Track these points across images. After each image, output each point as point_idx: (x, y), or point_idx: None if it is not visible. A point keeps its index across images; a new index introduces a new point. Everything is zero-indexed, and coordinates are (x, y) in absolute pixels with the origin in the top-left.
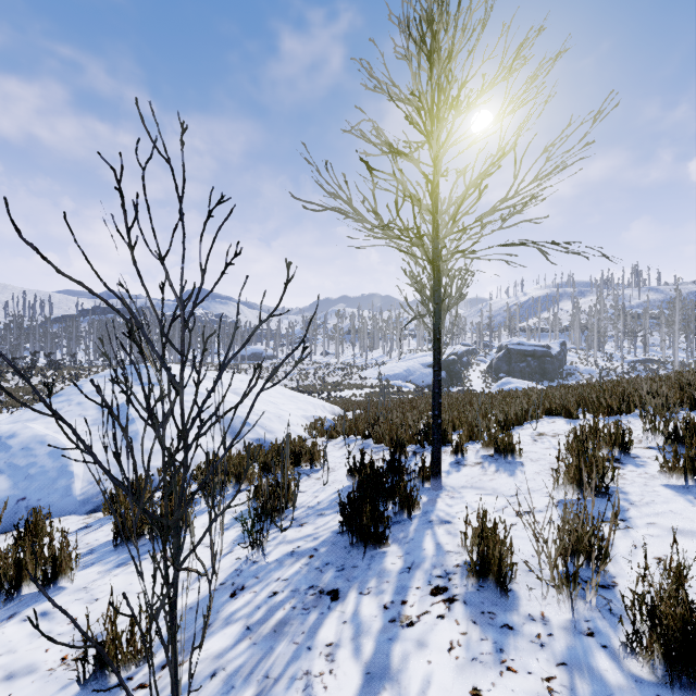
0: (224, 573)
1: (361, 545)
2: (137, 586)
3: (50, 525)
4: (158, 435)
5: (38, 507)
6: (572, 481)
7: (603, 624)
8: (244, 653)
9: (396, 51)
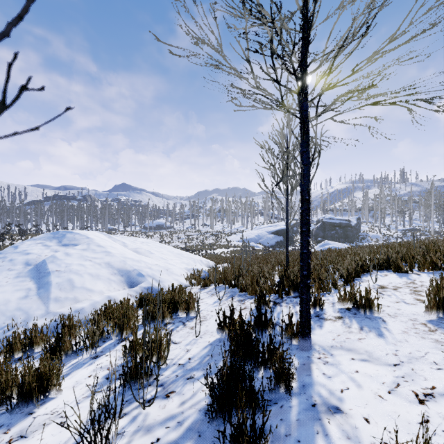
0: None
1: None
2: None
3: None
4: None
5: None
6: None
7: None
8: None
9: None
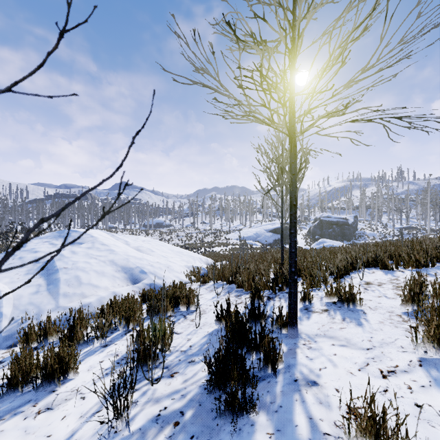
0: None
1: (228, 413)
2: None
3: None
4: None
5: None
6: (432, 339)
7: None
8: None
9: None
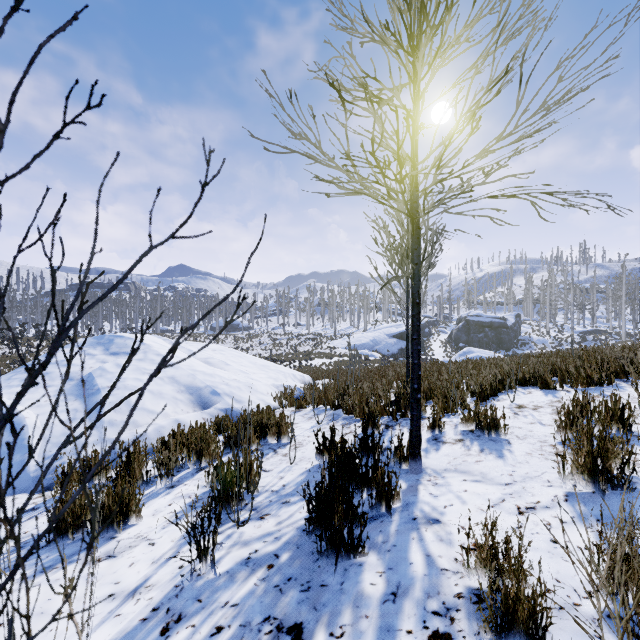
0: (160, 591)
1: (331, 553)
2: (56, 604)
3: None
4: None
5: None
6: (582, 469)
7: None
8: None
9: None
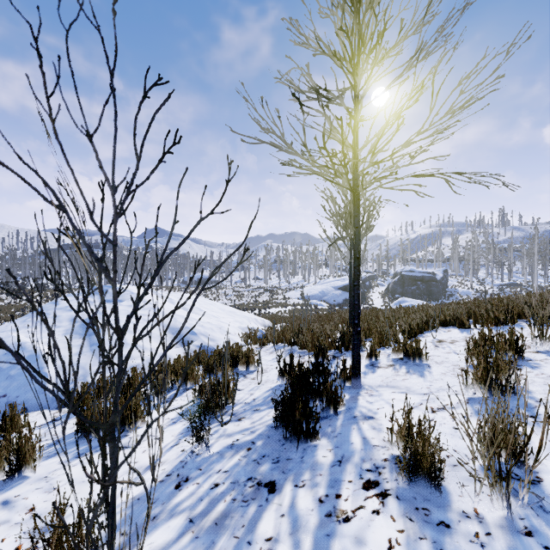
0: (170, 465)
1: (294, 439)
2: None
3: (24, 419)
4: (97, 336)
5: (16, 403)
6: (480, 381)
7: (538, 523)
8: (186, 547)
9: (320, 11)
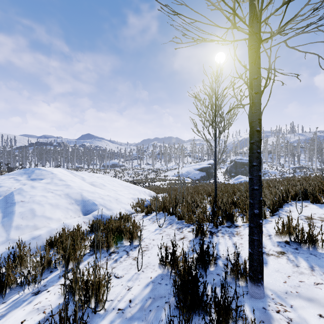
0: None
1: None
2: None
3: None
4: None
5: None
6: None
7: None
8: None
9: None
